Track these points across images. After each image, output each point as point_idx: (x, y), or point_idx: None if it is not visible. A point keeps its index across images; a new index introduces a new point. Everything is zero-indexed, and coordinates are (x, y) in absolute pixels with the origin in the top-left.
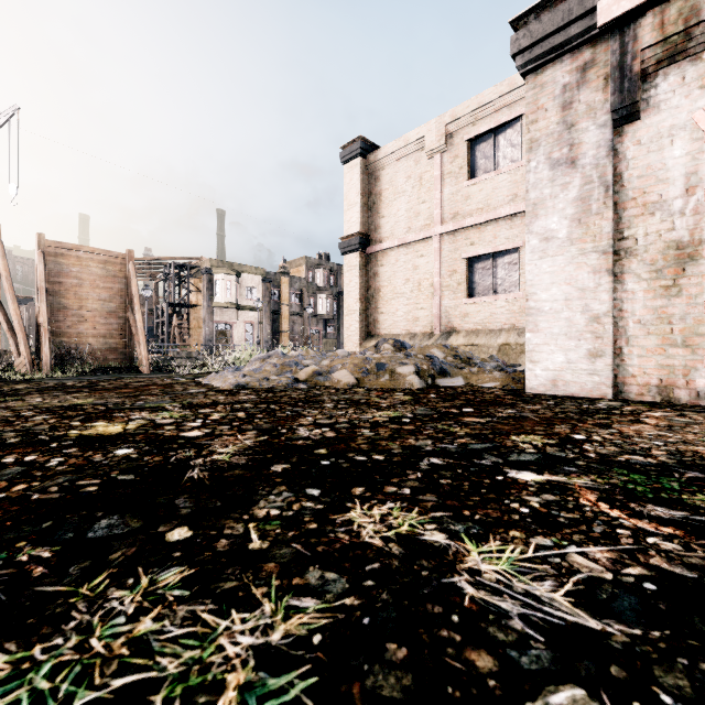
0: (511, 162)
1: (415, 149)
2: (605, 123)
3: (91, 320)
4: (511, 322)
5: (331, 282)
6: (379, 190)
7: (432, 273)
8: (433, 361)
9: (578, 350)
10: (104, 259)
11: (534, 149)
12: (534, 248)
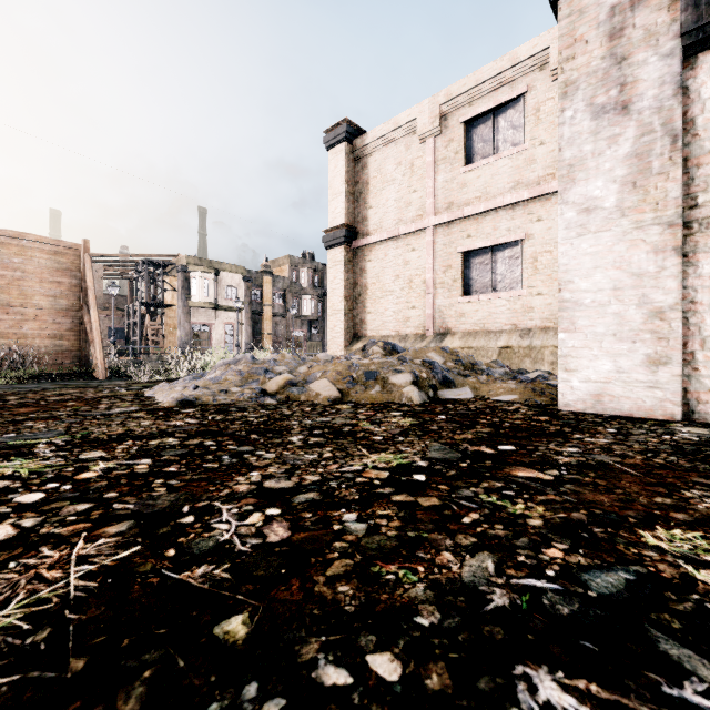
0: (512, 146)
1: (406, 132)
2: (671, 52)
3: (38, 318)
4: (513, 322)
5: (315, 282)
6: (366, 178)
7: (424, 269)
8: (433, 368)
9: (633, 356)
10: (53, 249)
11: (570, 94)
12: (570, 222)
